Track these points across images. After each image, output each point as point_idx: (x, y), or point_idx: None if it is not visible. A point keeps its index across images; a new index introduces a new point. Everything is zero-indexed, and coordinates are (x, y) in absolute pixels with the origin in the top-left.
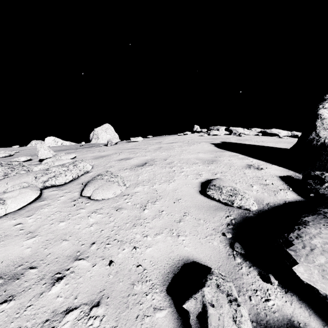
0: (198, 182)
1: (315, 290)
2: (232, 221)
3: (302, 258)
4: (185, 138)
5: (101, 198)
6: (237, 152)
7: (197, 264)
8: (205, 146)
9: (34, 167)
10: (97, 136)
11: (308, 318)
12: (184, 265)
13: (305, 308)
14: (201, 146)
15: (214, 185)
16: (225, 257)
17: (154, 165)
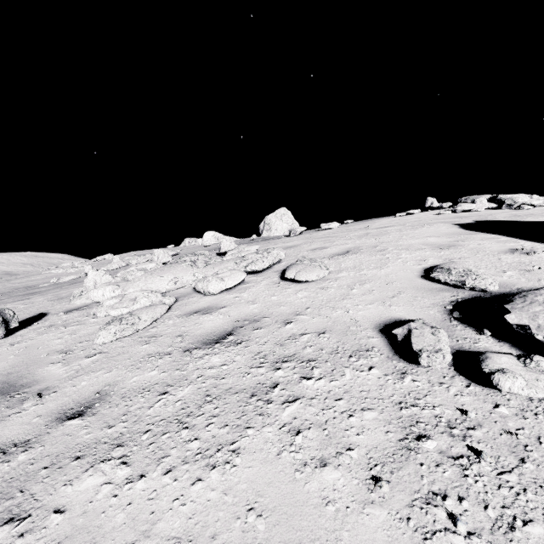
0: (421, 268)
1: (523, 331)
2: (458, 300)
3: (517, 309)
4: (409, 220)
5: (305, 279)
6: (498, 234)
7: (409, 322)
8: (441, 229)
9: (223, 258)
10: (269, 227)
11: (513, 353)
12: (396, 321)
13: (514, 350)
14: (434, 229)
15: (441, 268)
16: (440, 320)
17: (360, 253)
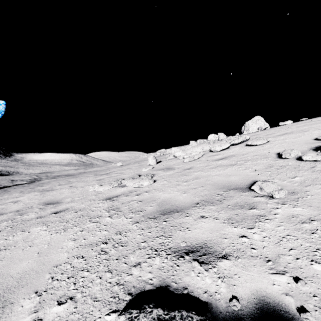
0: (318, 136)
1: None
2: None
3: None
4: None
5: (255, 144)
6: None
7: None
8: None
9: None
10: (247, 128)
11: None
12: None
13: None
14: None
15: None
16: (305, 150)
17: (291, 134)
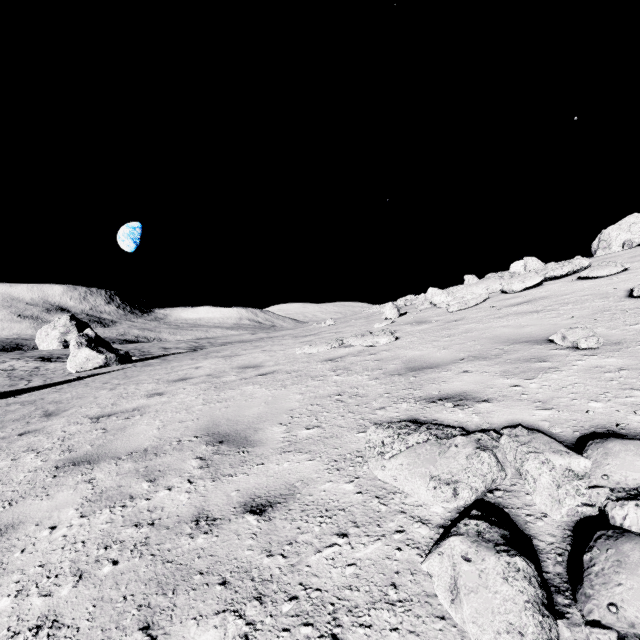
0: None
1: None
2: None
3: None
4: None
5: (595, 275)
6: None
7: None
8: None
9: None
10: (606, 244)
11: None
12: None
13: None
14: None
15: None
16: None
17: None
